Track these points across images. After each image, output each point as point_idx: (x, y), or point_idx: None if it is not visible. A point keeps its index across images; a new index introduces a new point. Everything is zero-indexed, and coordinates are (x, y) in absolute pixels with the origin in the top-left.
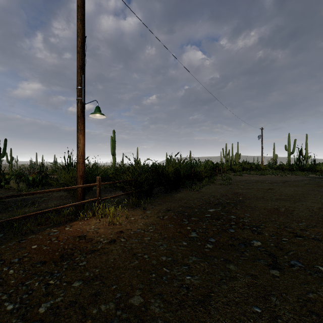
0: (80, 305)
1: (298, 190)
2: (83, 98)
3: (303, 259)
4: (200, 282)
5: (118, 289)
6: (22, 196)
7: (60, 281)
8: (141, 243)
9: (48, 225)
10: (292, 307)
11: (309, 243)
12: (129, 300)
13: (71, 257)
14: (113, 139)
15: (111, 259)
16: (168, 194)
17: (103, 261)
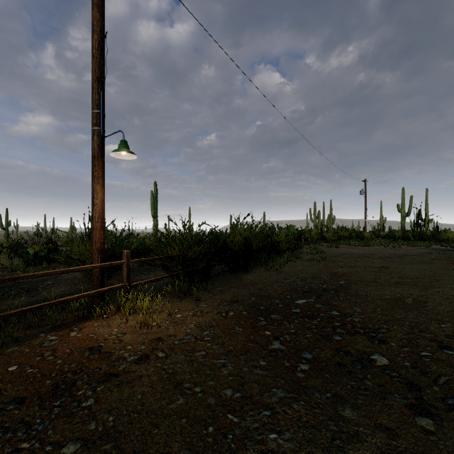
0: None
1: (425, 269)
2: (102, 128)
3: None
4: (295, 446)
5: None
6: None
7: (42, 443)
8: (190, 361)
9: (44, 327)
10: None
11: None
12: None
13: (71, 388)
14: (155, 194)
15: (138, 394)
16: (233, 275)
17: (124, 399)
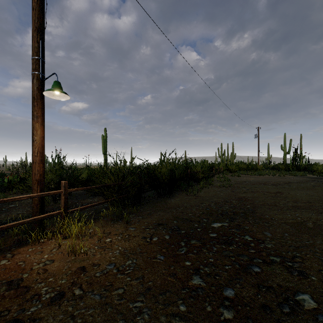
0: None
1: (312, 194)
2: (41, 73)
3: None
4: None
5: None
6: None
7: None
8: (104, 304)
9: None
10: None
11: None
12: None
13: None
14: (105, 137)
15: None
16: (160, 199)
17: None
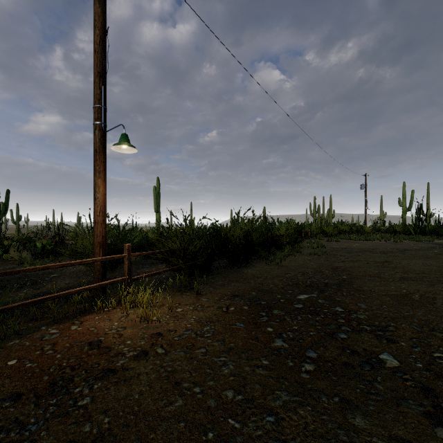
0: None
1: (430, 264)
2: (103, 123)
3: None
4: None
5: None
6: None
7: None
8: (189, 359)
9: (47, 320)
10: None
11: None
12: None
13: (68, 385)
14: (157, 190)
15: (136, 394)
16: (234, 269)
17: (121, 398)
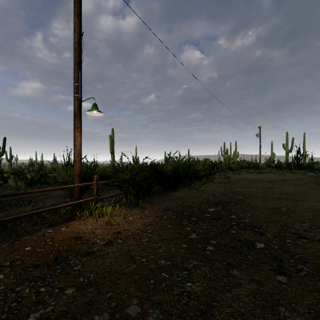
0: (72, 316)
1: (298, 189)
2: (80, 95)
3: (310, 263)
4: (202, 289)
5: (114, 297)
6: (16, 195)
7: (52, 288)
8: (138, 244)
9: (44, 225)
10: (303, 319)
11: (315, 245)
12: (126, 309)
13: (65, 260)
14: (112, 137)
15: (107, 263)
16: (166, 193)
17: (99, 265)
